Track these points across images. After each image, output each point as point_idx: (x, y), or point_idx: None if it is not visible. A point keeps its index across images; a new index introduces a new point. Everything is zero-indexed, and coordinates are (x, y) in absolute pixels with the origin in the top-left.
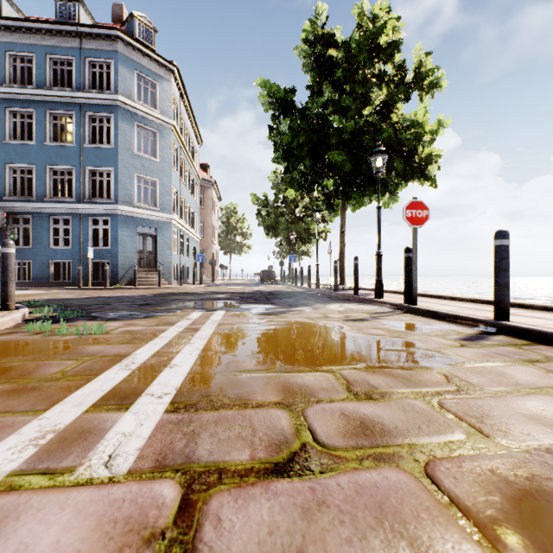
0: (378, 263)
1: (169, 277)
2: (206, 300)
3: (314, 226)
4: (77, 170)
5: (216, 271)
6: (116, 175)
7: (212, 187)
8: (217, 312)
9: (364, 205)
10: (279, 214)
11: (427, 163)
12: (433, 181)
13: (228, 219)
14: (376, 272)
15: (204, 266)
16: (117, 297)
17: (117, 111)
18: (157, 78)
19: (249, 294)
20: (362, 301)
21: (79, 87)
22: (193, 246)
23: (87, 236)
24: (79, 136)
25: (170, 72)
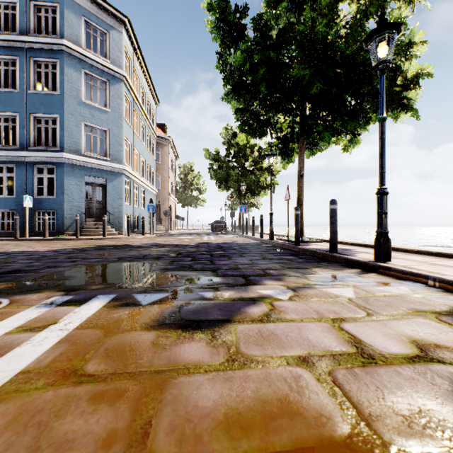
0: (381, 206)
1: (120, 227)
2: (124, 260)
3: (264, 179)
4: (21, 117)
5: (173, 222)
6: (61, 122)
7: (169, 145)
8: (80, 308)
9: (319, 150)
10: (230, 167)
11: (412, 86)
12: (414, 111)
13: (185, 176)
14: (377, 220)
15: (161, 217)
16: (16, 254)
17: (62, 57)
18: (107, 27)
19: (192, 247)
20: (354, 264)
21: (23, 31)
22: (150, 198)
23: (32, 185)
24: (23, 82)
25: (121, 23)
